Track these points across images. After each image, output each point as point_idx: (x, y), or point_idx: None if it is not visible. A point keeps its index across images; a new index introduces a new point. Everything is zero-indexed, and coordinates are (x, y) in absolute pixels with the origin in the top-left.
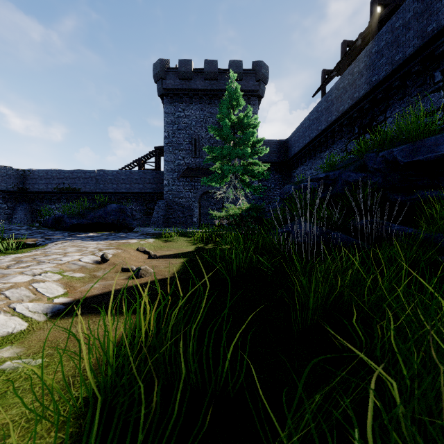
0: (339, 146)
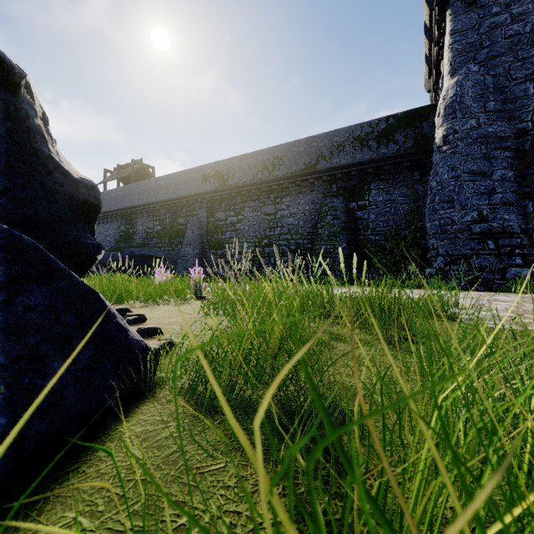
0: (116, 225)
